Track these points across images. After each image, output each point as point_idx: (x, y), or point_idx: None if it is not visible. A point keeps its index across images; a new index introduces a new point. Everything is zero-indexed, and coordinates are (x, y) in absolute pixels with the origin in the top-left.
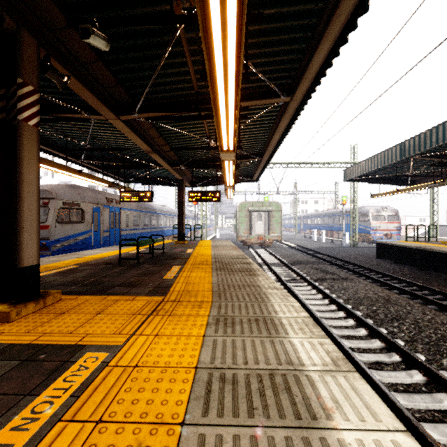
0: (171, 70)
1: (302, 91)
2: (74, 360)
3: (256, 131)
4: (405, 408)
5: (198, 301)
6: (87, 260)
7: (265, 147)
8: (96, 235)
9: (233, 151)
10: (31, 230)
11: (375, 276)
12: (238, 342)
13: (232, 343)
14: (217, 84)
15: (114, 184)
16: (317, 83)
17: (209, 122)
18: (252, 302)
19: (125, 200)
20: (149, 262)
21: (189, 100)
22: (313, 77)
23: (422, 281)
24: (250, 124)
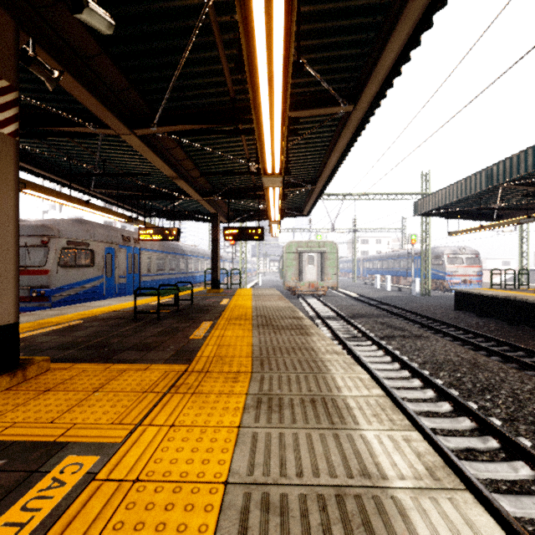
0: (199, 68)
1: (369, 96)
2: (46, 468)
3: (308, 152)
4: (516, 521)
5: (232, 371)
6: (95, 314)
7: (318, 172)
8: (109, 282)
9: (280, 175)
10: (5, 277)
11: (455, 332)
12: (288, 437)
13: (279, 440)
14: (258, 77)
15: (131, 218)
16: (388, 85)
17: (249, 140)
18: (305, 372)
19: (145, 239)
20: (173, 317)
21: (223, 109)
22: (383, 78)
23: (513, 339)
24: (300, 143)
